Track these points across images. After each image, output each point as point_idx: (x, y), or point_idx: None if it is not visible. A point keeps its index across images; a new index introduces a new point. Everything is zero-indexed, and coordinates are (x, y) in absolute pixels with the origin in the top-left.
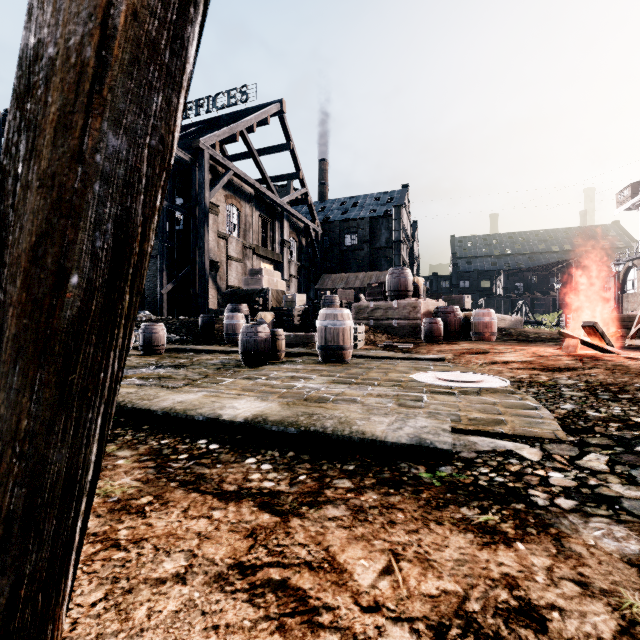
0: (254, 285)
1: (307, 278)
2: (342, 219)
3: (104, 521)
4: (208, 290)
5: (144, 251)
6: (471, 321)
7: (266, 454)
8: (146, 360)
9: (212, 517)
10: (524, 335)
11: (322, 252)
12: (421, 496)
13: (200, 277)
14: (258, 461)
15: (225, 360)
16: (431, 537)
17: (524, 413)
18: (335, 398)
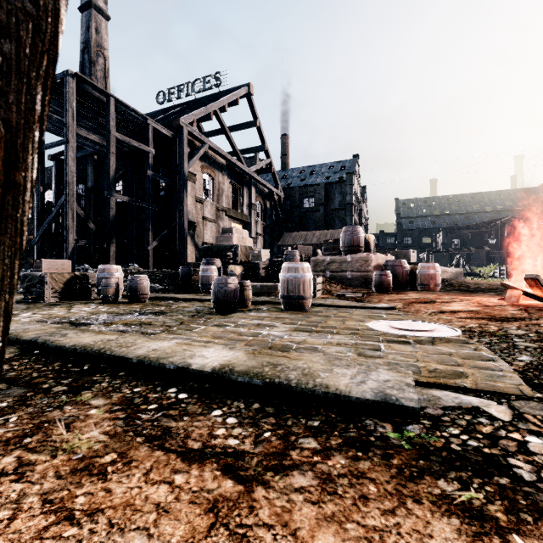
0: (225, 242)
1: (271, 236)
2: (301, 185)
3: (64, 484)
4: (187, 246)
5: (18, 185)
6: (417, 273)
7: (232, 405)
8: (132, 307)
9: (173, 483)
10: (465, 285)
11: (284, 213)
12: (392, 462)
13: (180, 235)
14: (224, 413)
15: (199, 308)
16: (410, 521)
17: (482, 365)
18: (297, 346)
